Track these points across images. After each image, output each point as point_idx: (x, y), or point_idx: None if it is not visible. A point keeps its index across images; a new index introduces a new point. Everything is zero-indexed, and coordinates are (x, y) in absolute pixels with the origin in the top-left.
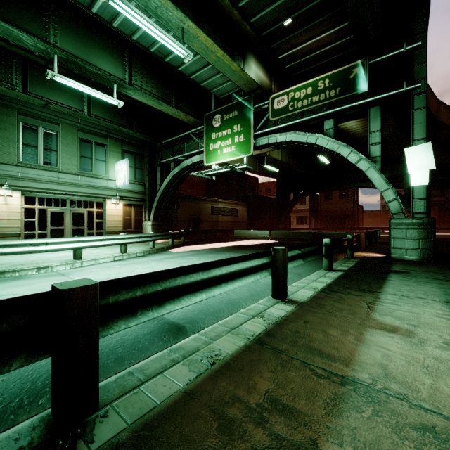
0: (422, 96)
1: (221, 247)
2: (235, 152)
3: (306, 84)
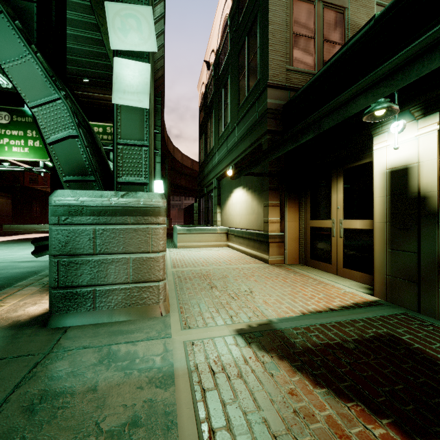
0: (159, 157)
1: (9, 240)
2: (29, 154)
3: (98, 124)
